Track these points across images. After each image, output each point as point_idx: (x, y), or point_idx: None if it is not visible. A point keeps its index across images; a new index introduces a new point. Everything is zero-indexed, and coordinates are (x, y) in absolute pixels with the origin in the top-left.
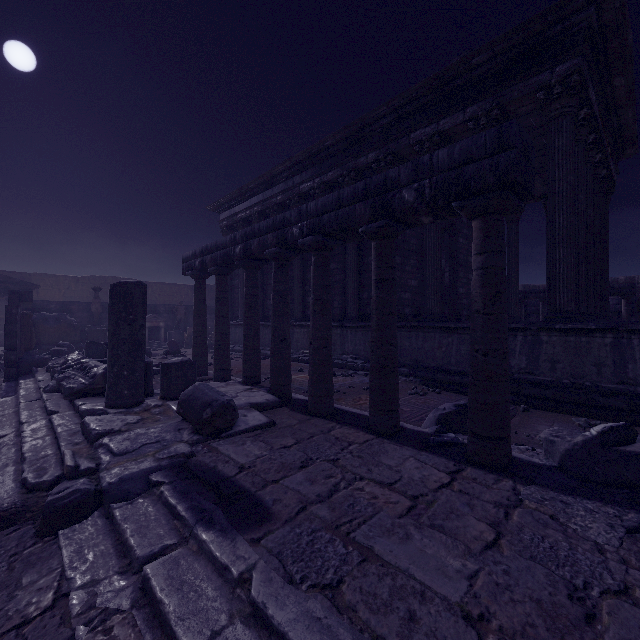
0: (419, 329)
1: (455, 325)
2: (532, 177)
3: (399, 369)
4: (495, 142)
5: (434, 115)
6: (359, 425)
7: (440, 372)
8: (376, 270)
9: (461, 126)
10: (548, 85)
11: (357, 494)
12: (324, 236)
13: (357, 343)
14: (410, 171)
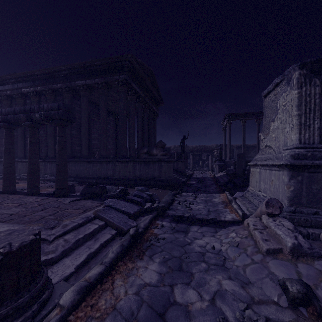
0: (78, 162)
1: (91, 160)
2: (74, 117)
3: (70, 179)
4: (58, 107)
5: (84, 77)
6: (24, 194)
7: (85, 178)
8: (29, 138)
9: (94, 84)
10: (118, 80)
11: (2, 206)
12: (9, 123)
13: (52, 169)
14: (38, 108)
